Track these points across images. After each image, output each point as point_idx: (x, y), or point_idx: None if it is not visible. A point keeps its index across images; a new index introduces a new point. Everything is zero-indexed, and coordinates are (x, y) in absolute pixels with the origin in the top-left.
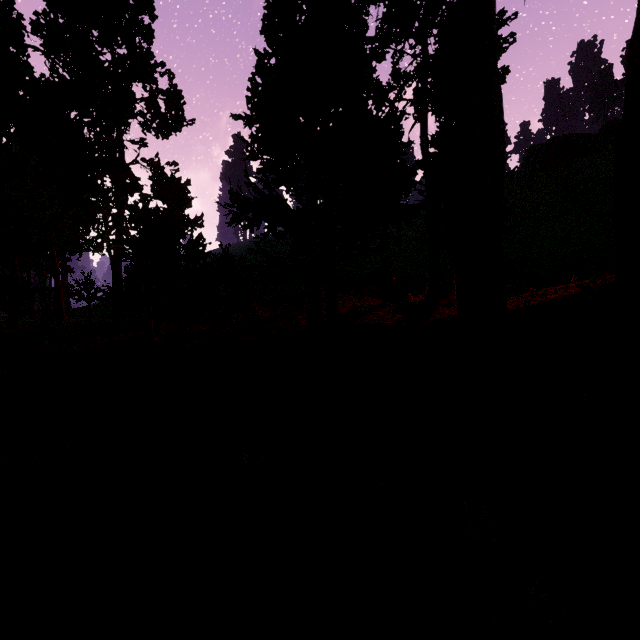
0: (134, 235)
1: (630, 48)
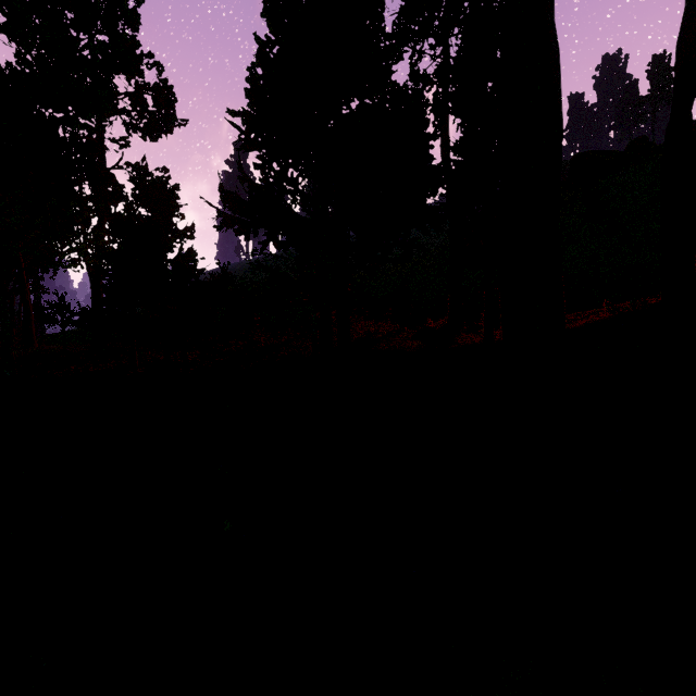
0: (113, 248)
1: (679, 40)
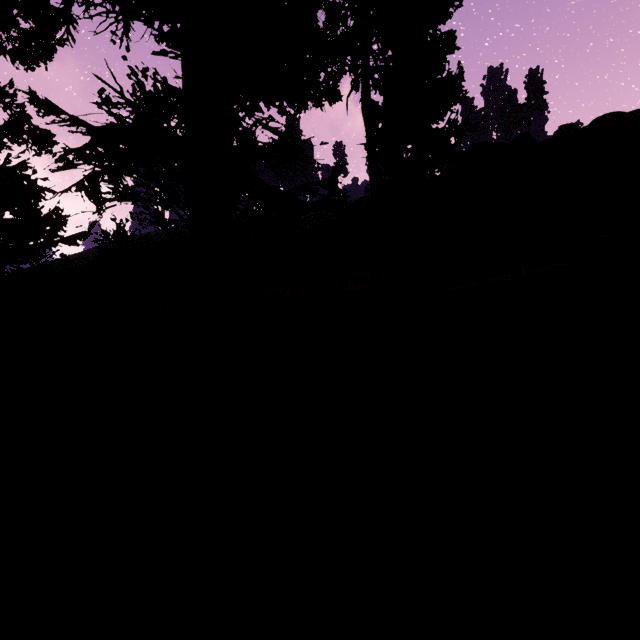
0: None
1: None
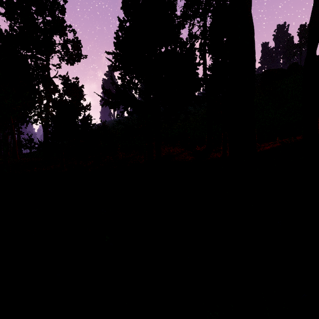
0: (54, 114)
1: (310, 20)
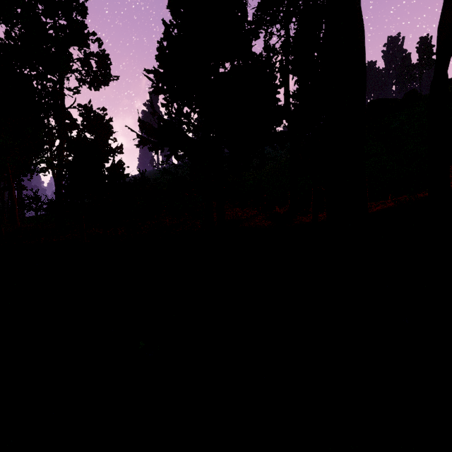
0: (69, 160)
1: (439, 25)
